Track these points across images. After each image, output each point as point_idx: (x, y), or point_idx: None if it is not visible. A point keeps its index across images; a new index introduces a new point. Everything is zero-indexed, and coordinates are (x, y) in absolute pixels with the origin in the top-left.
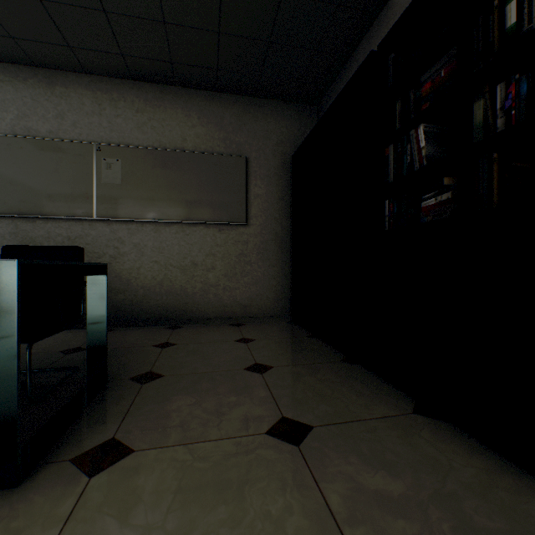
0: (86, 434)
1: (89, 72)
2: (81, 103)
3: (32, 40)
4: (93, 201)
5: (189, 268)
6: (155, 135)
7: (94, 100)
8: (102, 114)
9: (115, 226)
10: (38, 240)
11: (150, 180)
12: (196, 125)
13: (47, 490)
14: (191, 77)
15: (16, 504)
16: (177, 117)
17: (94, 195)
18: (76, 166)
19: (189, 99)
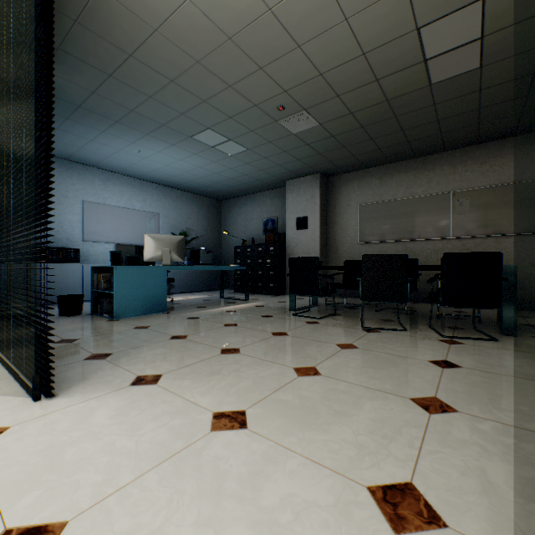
0: (524, 333)
1: (447, 150)
2: (441, 170)
3: (422, 149)
4: (449, 227)
5: (526, 268)
6: (494, 176)
7: (450, 166)
8: (455, 173)
9: (464, 241)
10: (416, 252)
11: (491, 208)
12: (533, 160)
13: (530, 339)
14: (531, 128)
15: (522, 339)
16: (515, 158)
17: (450, 223)
18: (438, 208)
19: (526, 141)
